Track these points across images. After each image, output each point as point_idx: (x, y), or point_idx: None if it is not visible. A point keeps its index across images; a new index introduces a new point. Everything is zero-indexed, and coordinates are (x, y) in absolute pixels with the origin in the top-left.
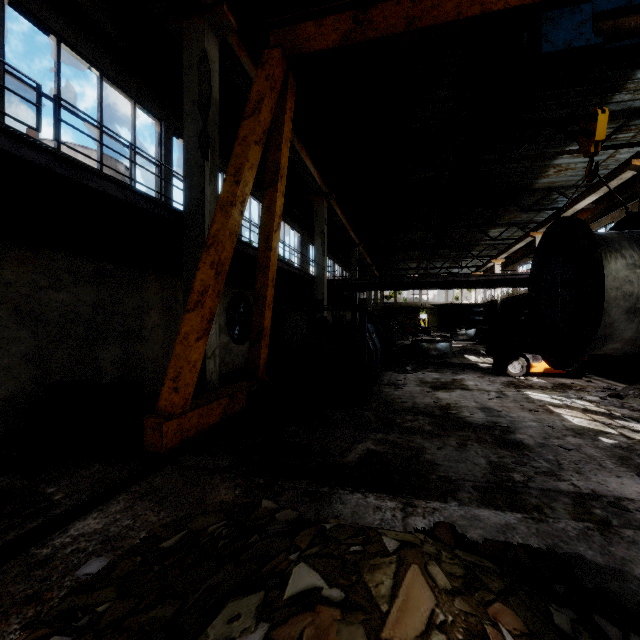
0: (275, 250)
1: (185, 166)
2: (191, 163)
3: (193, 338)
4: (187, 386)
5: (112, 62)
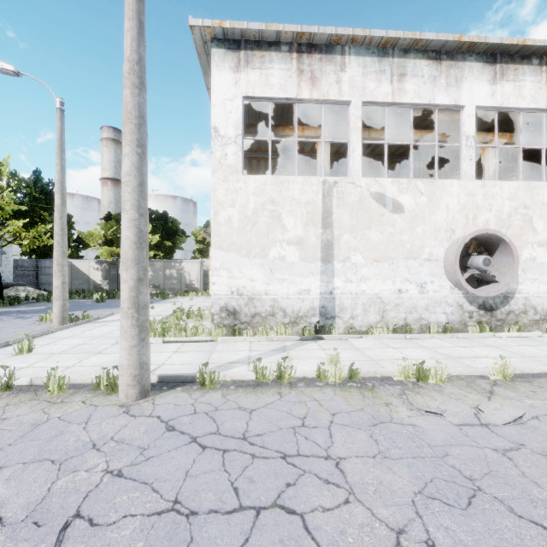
0: None
1: None
2: None
3: None
4: None
5: None
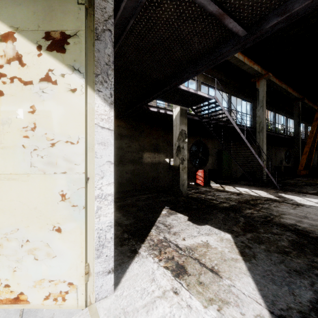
0: (316, 142)
1: (294, 128)
2: (295, 127)
3: (304, 159)
4: (303, 166)
5: (269, 106)
